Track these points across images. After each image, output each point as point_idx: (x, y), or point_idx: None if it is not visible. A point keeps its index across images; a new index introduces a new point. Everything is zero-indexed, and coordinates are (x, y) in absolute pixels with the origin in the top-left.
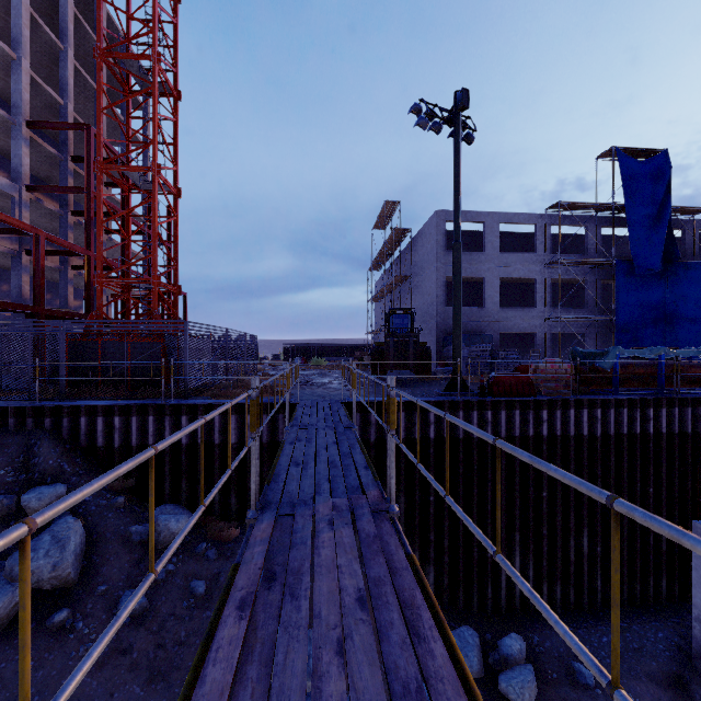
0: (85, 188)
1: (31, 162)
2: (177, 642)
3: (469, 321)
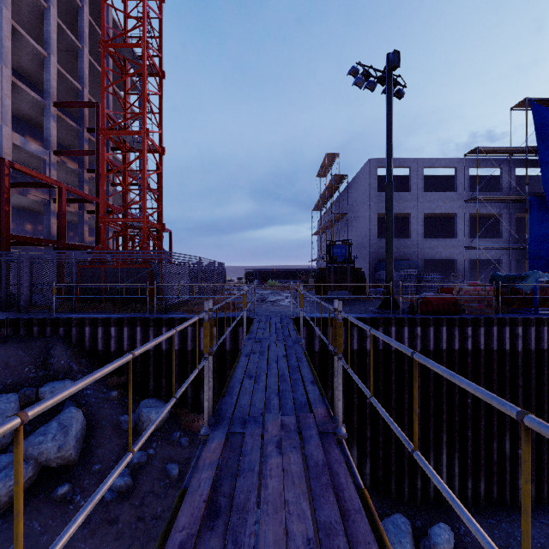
0: (96, 151)
1: (58, 134)
2: (154, 516)
3: (397, 250)
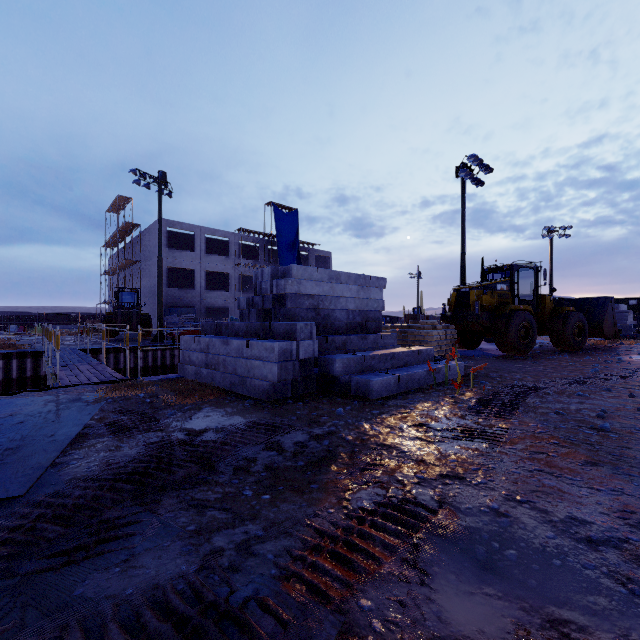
0: None
1: None
2: None
3: (184, 298)
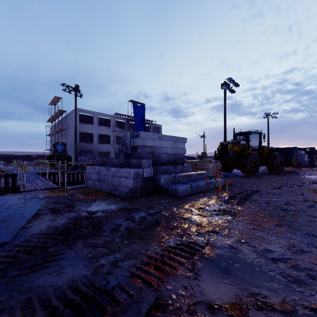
0: None
1: None
2: None
3: (88, 148)
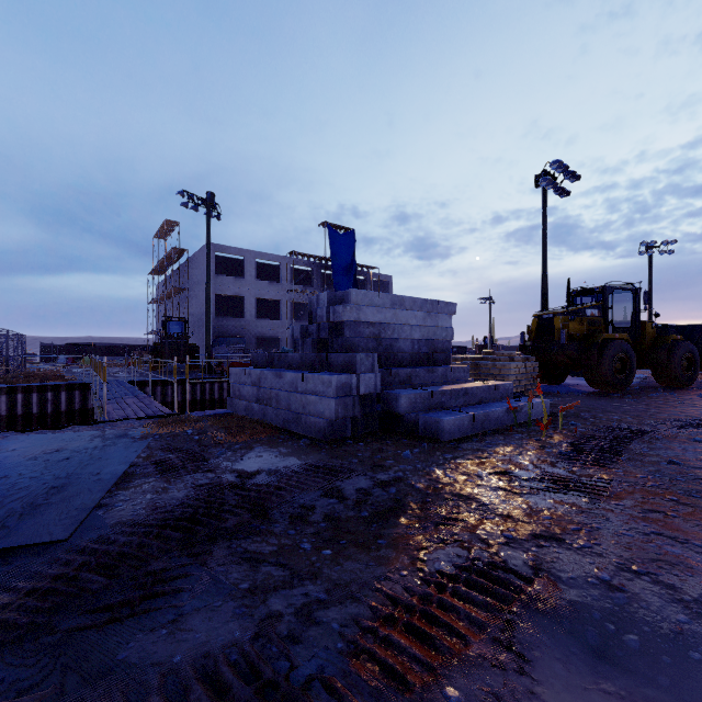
0: None
1: None
2: None
3: (233, 328)
